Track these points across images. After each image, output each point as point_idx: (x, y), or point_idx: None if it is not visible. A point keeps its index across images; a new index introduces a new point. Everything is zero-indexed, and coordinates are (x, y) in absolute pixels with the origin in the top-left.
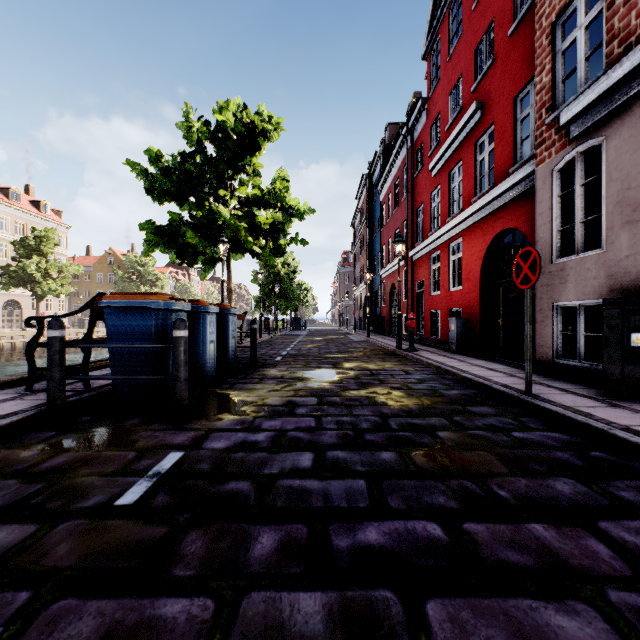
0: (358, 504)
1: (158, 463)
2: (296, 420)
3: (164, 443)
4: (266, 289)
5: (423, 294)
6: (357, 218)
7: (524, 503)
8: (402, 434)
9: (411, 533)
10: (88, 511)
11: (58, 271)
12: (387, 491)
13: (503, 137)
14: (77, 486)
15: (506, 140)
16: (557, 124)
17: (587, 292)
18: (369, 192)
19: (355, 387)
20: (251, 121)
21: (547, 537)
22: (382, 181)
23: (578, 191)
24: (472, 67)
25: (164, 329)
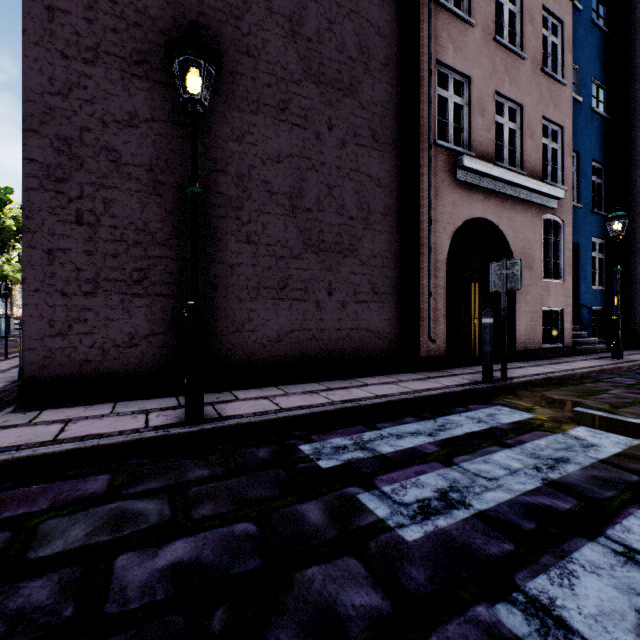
0: None
1: None
2: None
3: None
4: None
5: None
6: None
7: None
8: None
9: None
10: None
11: None
12: None
13: None
14: None
15: None
16: None
17: None
18: None
19: None
20: None
21: None
22: None
23: None
24: None
25: None
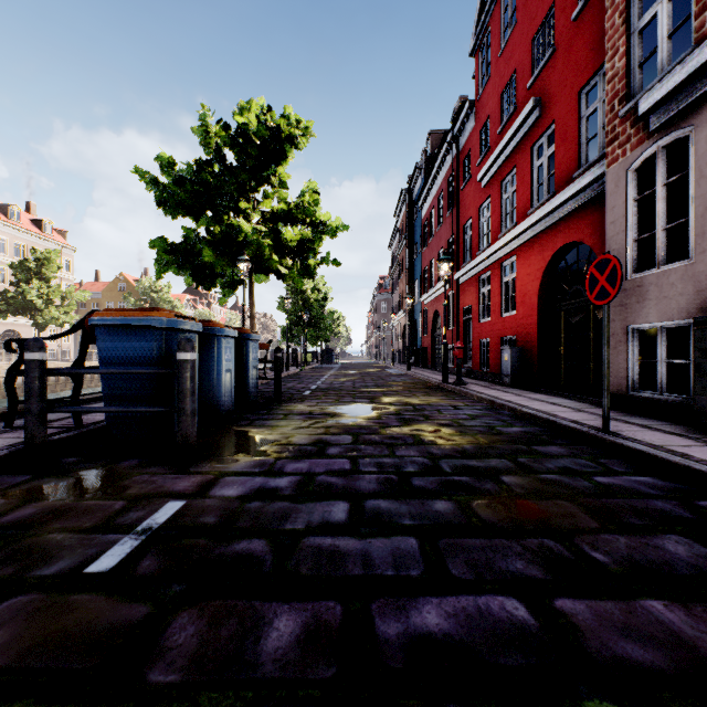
0: (409, 572)
1: (151, 515)
2: (327, 462)
3: (162, 490)
4: (294, 317)
5: (471, 321)
6: (395, 239)
7: (630, 570)
8: (458, 479)
9: (485, 614)
10: (47, 581)
11: (62, 297)
12: (446, 553)
13: (565, 137)
14: (40, 546)
15: (569, 141)
16: (633, 116)
17: (671, 311)
18: (409, 209)
19: (397, 424)
20: (276, 125)
21: (674, 621)
22: (424, 196)
23: (659, 193)
24: (528, 60)
25: (168, 352)
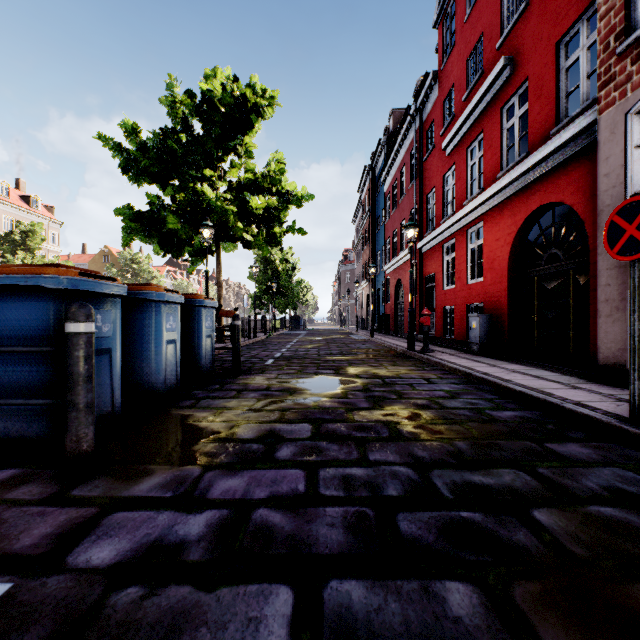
0: None
1: None
2: (273, 475)
3: None
4: (263, 286)
5: (434, 289)
6: (359, 213)
7: None
8: (468, 517)
9: None
10: None
11: None
12: None
13: (541, 93)
14: None
15: (545, 96)
16: (635, 50)
17: None
18: (372, 184)
19: (366, 405)
20: (242, 94)
21: None
22: (386, 170)
23: None
24: (497, 20)
25: None
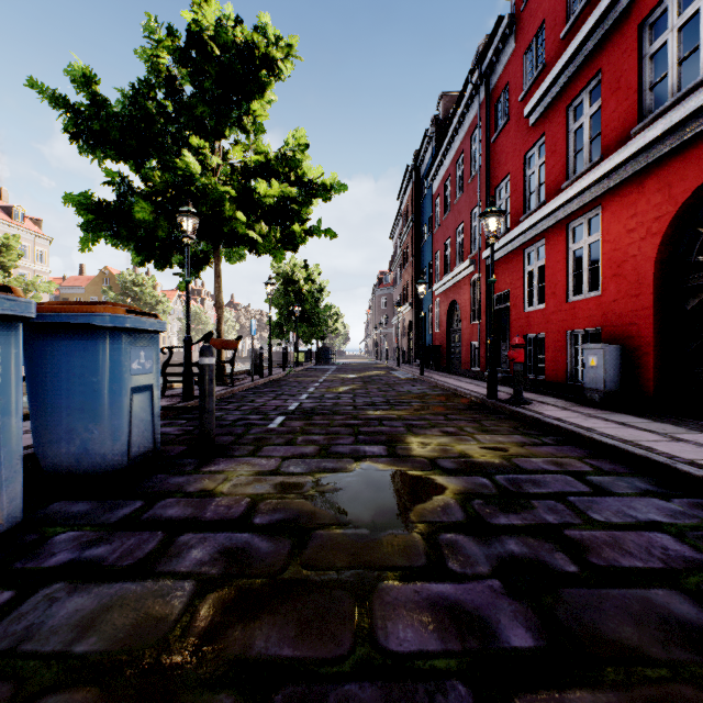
0: None
1: None
2: None
3: None
4: (285, 312)
5: (506, 312)
6: (398, 226)
7: None
8: None
9: None
10: None
11: (23, 289)
12: None
13: None
14: None
15: None
16: None
17: None
18: (416, 187)
19: (523, 630)
20: (247, 41)
21: None
22: (436, 165)
23: None
24: None
25: None
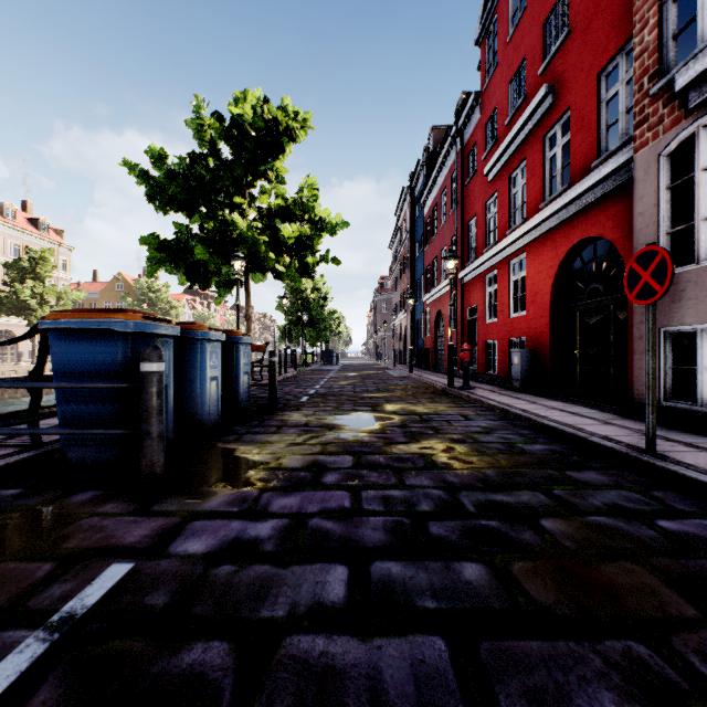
0: None
1: (80, 591)
2: (322, 495)
3: (109, 543)
4: (293, 318)
5: (476, 322)
6: (396, 238)
7: None
8: (486, 524)
9: None
10: None
11: (57, 297)
12: (493, 673)
13: (582, 125)
14: None
15: (586, 128)
16: (667, 93)
17: None
18: (410, 207)
19: (403, 439)
20: (273, 117)
21: None
22: (426, 193)
23: (699, 178)
24: (540, 45)
25: (134, 361)
